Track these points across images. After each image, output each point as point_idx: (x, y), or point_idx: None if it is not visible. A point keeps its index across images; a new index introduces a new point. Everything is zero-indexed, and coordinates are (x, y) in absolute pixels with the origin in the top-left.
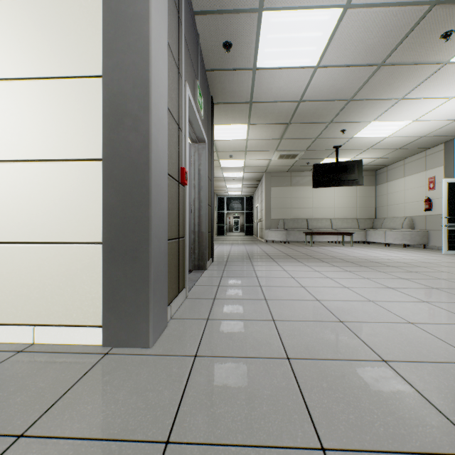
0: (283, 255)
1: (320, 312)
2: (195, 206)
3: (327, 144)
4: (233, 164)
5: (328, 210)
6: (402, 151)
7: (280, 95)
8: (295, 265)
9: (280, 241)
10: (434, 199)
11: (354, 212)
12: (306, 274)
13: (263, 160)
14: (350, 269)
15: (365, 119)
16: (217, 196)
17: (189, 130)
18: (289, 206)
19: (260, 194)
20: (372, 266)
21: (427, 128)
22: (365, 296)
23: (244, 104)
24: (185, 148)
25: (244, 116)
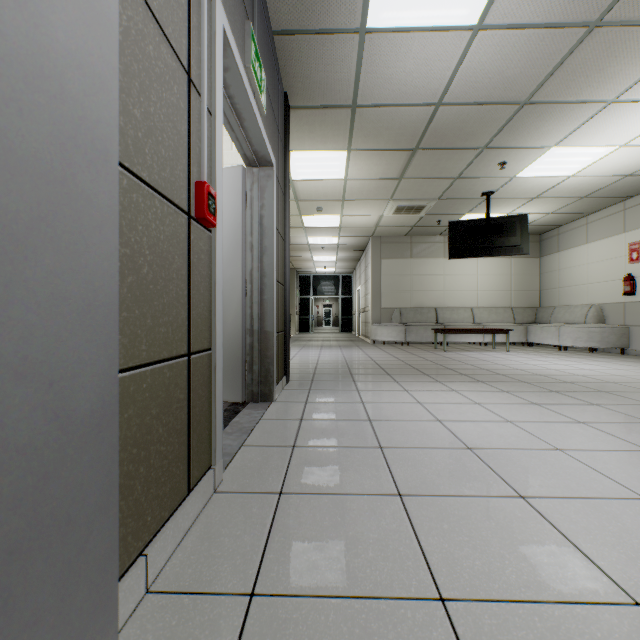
0: (406, 368)
1: (555, 552)
2: (252, 284)
3: (473, 189)
4: (323, 223)
5: (468, 294)
6: (588, 201)
7: (405, 91)
8: (433, 390)
9: (395, 342)
10: (639, 277)
11: (507, 297)
12: (460, 411)
13: (370, 216)
14: (536, 398)
15: (543, 143)
16: (300, 274)
17: (238, 134)
18: (409, 288)
19: (364, 270)
20: (570, 392)
21: (639, 160)
22: (618, 479)
23: (342, 110)
24: (214, 144)
25: (341, 135)
